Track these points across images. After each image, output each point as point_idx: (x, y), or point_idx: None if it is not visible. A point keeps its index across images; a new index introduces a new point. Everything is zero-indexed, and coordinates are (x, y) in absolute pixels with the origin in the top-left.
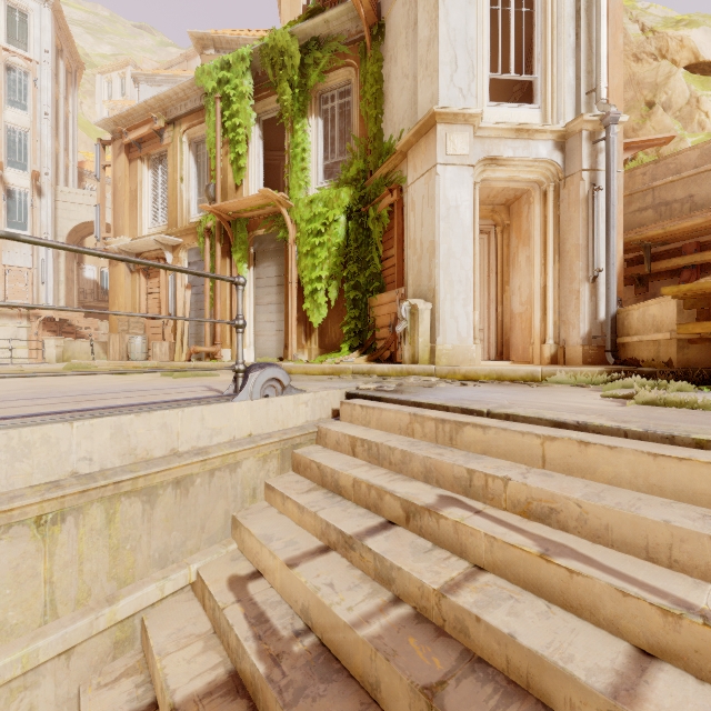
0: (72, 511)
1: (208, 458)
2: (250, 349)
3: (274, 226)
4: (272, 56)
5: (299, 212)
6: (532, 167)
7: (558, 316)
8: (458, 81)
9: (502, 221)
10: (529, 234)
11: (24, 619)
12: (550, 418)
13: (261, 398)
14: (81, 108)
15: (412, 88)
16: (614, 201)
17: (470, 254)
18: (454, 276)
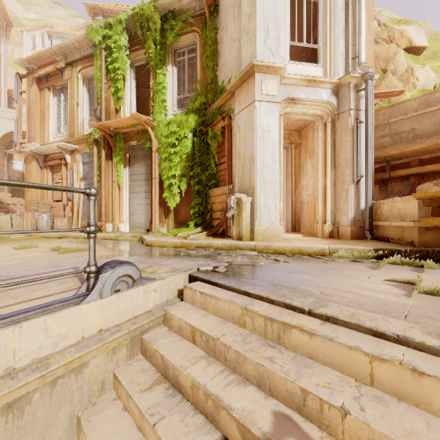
0: None
1: (47, 372)
2: (126, 223)
3: (143, 139)
4: (141, 21)
5: (160, 130)
6: (317, 106)
7: (334, 205)
8: (269, 44)
9: (295, 141)
10: (313, 150)
11: None
12: (369, 326)
13: (112, 294)
14: (13, 53)
15: (238, 48)
16: (371, 131)
17: (277, 164)
18: (267, 178)
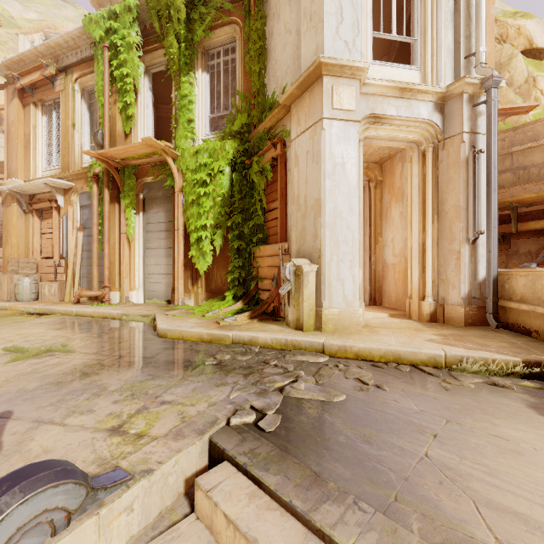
0: None
1: None
2: (139, 291)
3: (162, 174)
4: (159, 8)
5: (185, 162)
6: (413, 127)
7: (437, 274)
8: (343, 34)
9: (375, 177)
10: (402, 191)
11: None
12: None
13: None
14: None
15: (295, 42)
16: (496, 164)
17: (356, 214)
18: (341, 236)
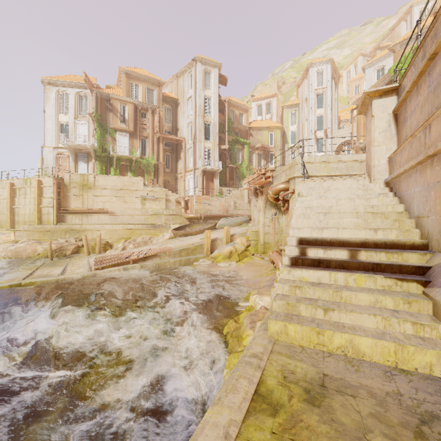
0: (362, 162)
1: None
2: None
3: None
4: None
5: None
6: None
7: None
8: None
9: None
10: None
11: (358, 171)
12: None
13: None
14: None
15: None
16: None
17: None
18: None
